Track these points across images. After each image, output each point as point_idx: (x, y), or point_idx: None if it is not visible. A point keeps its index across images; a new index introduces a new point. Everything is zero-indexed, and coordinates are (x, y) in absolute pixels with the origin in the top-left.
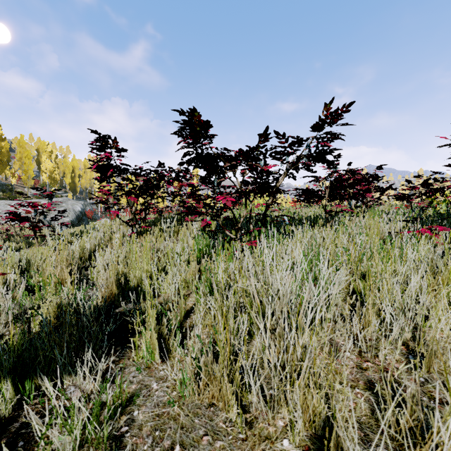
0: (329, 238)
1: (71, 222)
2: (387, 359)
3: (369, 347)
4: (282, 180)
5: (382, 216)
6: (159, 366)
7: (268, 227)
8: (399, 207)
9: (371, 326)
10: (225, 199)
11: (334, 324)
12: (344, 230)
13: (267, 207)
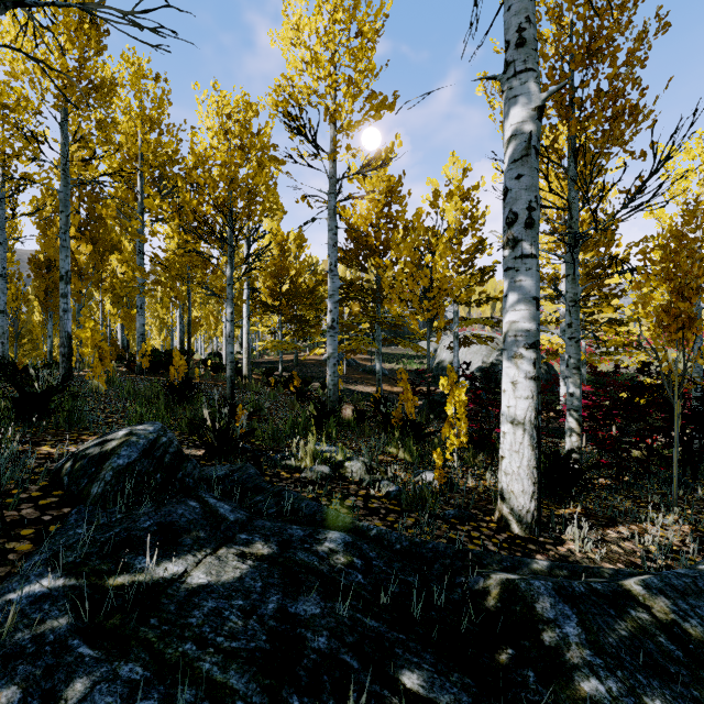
0: None
1: None
2: None
3: None
4: None
5: None
6: None
7: None
8: None
9: None
10: None
11: None
12: None
13: None
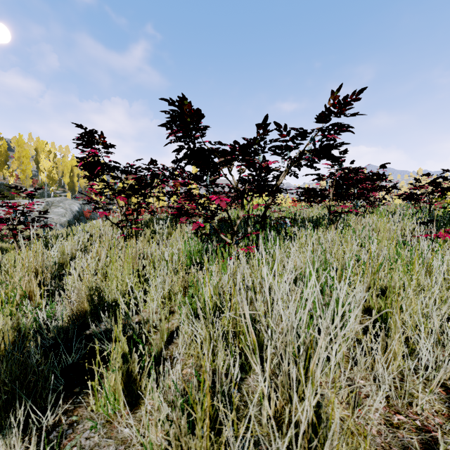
0: (337, 243)
1: (68, 222)
2: (424, 411)
3: (397, 389)
4: (283, 178)
5: (389, 217)
6: (124, 419)
7: (267, 230)
8: (404, 207)
9: (397, 359)
10: (218, 199)
11: (354, 365)
12: (352, 234)
13: (266, 208)
